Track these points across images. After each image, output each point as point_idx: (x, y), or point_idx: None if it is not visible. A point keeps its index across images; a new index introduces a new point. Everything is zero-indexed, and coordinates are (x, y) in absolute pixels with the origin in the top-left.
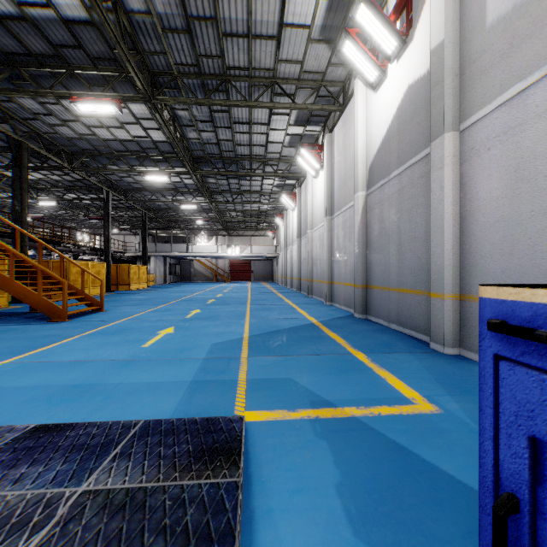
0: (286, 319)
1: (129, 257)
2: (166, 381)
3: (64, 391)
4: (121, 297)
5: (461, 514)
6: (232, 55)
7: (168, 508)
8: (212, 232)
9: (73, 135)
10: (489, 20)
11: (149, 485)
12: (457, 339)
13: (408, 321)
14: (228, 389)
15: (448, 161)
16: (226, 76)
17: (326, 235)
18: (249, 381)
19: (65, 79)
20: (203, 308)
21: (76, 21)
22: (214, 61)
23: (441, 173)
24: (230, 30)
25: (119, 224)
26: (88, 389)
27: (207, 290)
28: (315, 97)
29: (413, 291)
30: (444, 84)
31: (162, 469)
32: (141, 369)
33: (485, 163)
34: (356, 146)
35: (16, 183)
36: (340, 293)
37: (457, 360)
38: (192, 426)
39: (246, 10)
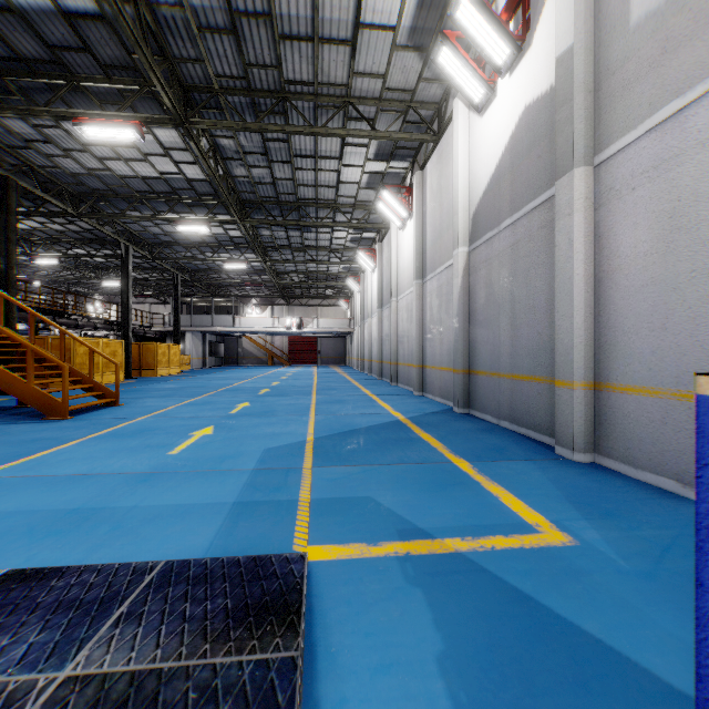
0: (364, 415)
1: (156, 333)
2: (199, 503)
3: (55, 519)
4: (145, 385)
5: (617, 701)
6: (291, 64)
7: (192, 704)
8: (266, 300)
9: (79, 170)
10: (634, 18)
11: (166, 666)
12: (591, 442)
13: (524, 418)
14: (285, 513)
15: (579, 205)
16: (283, 93)
17: (416, 304)
18: (314, 502)
19: (67, 94)
20: (254, 400)
21: (81, 15)
22: (267, 73)
23: (569, 221)
24: (289, 31)
25: (143, 289)
26: (89, 515)
27: (259, 376)
28: (402, 124)
29: (531, 378)
30: (573, 103)
31: (187, 638)
32: (165, 486)
33: (629, 208)
34: (456, 187)
35: (1, 233)
36: (434, 380)
37: (592, 469)
38: (233, 570)
39: (311, 4)
